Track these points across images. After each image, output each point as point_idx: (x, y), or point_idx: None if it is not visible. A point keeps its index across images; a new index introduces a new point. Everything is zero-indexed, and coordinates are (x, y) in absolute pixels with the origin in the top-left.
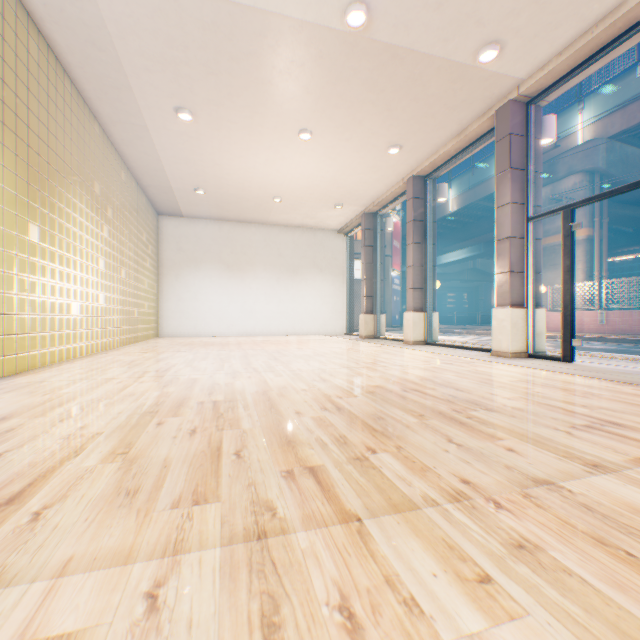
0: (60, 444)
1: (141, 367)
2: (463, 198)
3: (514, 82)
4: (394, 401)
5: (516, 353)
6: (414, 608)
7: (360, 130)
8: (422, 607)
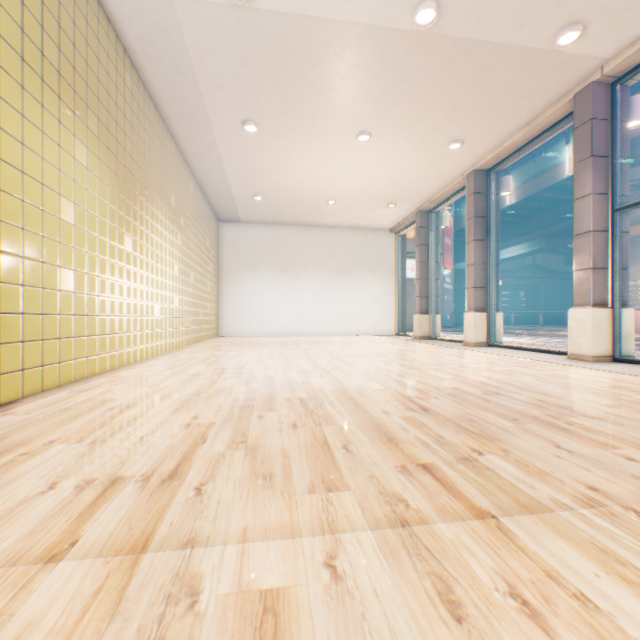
0: (185, 431)
1: (217, 364)
2: (523, 189)
3: (597, 62)
4: (479, 404)
5: (599, 357)
6: (587, 603)
7: (420, 127)
8: (595, 603)
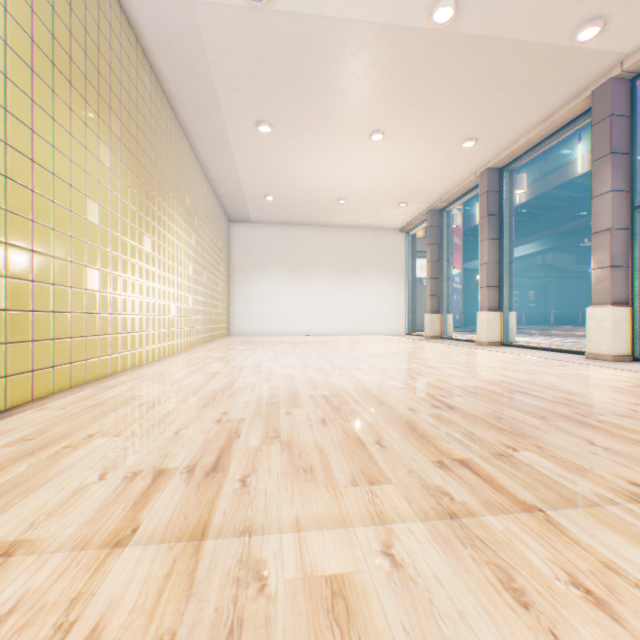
0: (217, 426)
1: (234, 363)
2: (533, 188)
3: (616, 58)
4: (504, 402)
5: (618, 356)
6: None
7: (434, 126)
8: None
